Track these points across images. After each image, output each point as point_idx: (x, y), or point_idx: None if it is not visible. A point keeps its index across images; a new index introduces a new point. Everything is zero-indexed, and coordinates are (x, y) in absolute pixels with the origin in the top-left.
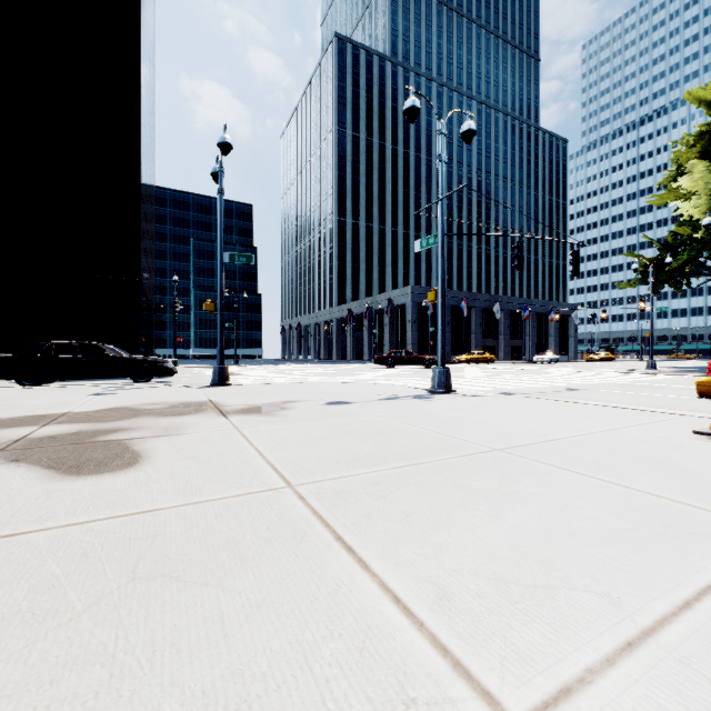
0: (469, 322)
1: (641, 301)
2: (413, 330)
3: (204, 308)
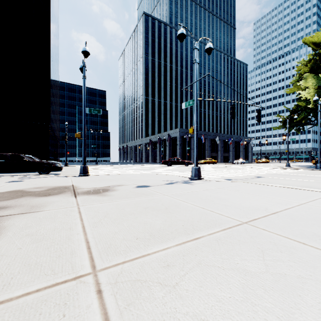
0: (205, 145)
1: (284, 135)
2: (180, 149)
3: (75, 136)
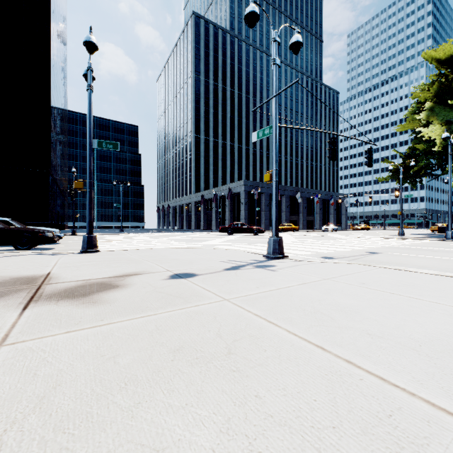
0: (281, 205)
1: (396, 190)
2: (245, 209)
3: (74, 186)
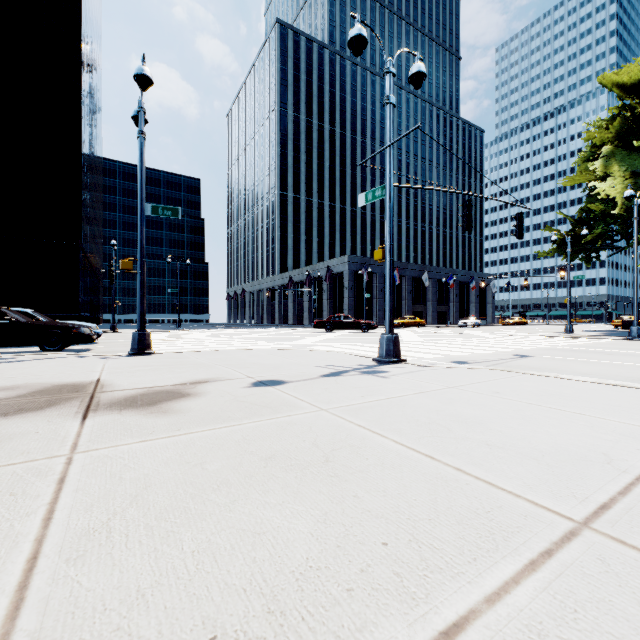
0: (400, 290)
1: (561, 270)
2: (350, 296)
3: (121, 266)
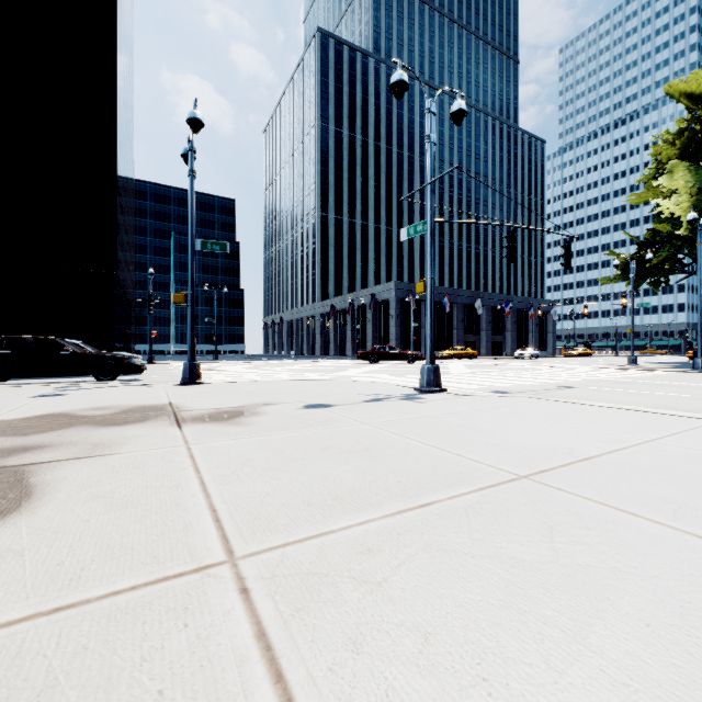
0: (451, 318)
1: (623, 297)
2: (396, 326)
3: (173, 299)
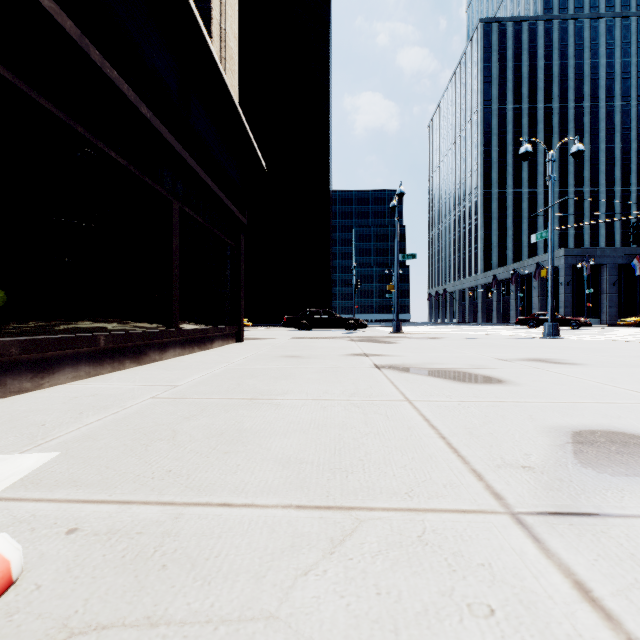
0: None
1: None
2: (566, 293)
3: (388, 288)
